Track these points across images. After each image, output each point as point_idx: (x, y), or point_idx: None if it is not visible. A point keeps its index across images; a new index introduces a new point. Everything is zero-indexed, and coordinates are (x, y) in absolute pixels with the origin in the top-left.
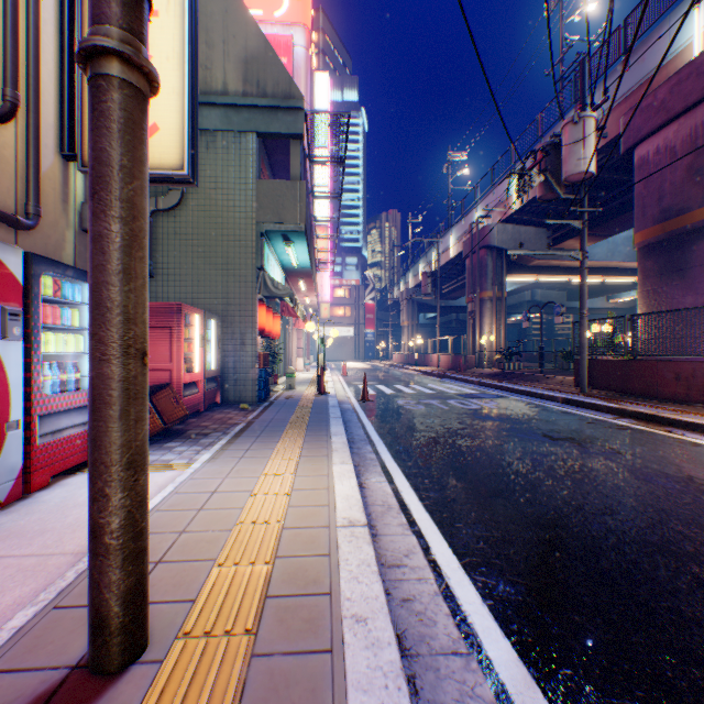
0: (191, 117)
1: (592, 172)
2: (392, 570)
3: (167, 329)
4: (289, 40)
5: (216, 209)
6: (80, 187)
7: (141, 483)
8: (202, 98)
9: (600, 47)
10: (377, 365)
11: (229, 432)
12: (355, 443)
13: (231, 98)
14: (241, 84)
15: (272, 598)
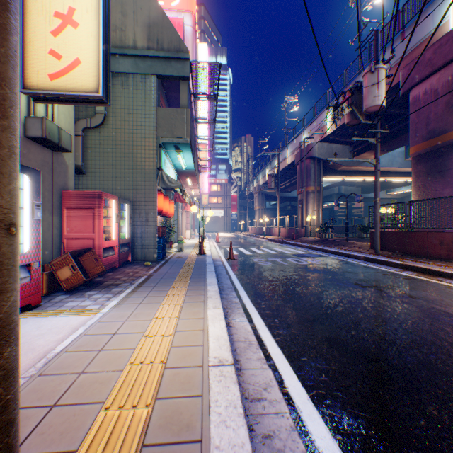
0: (105, 55)
1: (383, 105)
2: (254, 404)
3: (91, 209)
4: (181, 21)
5: (128, 127)
6: (24, 105)
7: (5, 356)
8: (119, 50)
9: (386, 25)
10: (239, 235)
11: (134, 283)
12: (224, 290)
13: (139, 51)
14: (146, 41)
15: (147, 448)
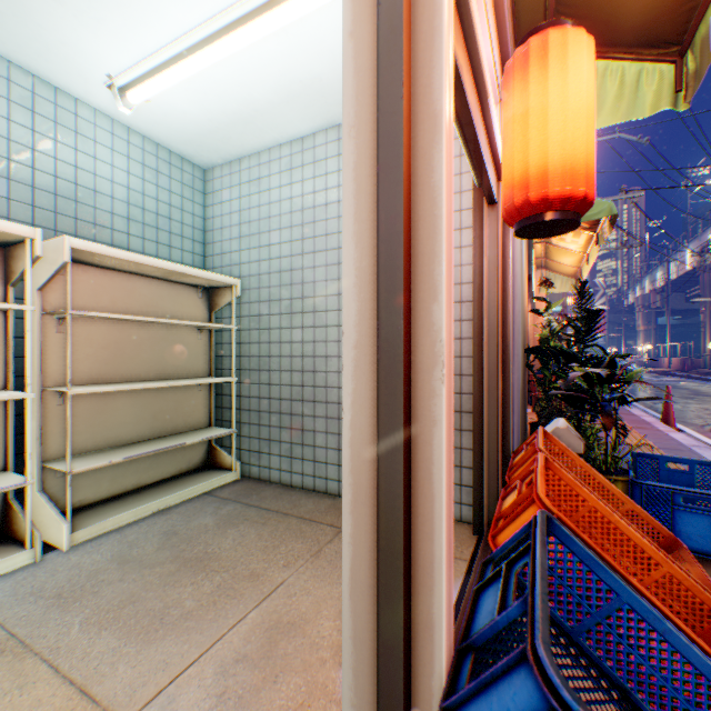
0: None
1: None
2: None
3: None
4: None
5: None
6: None
7: None
8: None
9: None
10: None
11: None
12: None
13: None
14: None
15: None
